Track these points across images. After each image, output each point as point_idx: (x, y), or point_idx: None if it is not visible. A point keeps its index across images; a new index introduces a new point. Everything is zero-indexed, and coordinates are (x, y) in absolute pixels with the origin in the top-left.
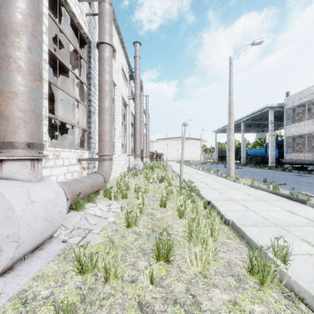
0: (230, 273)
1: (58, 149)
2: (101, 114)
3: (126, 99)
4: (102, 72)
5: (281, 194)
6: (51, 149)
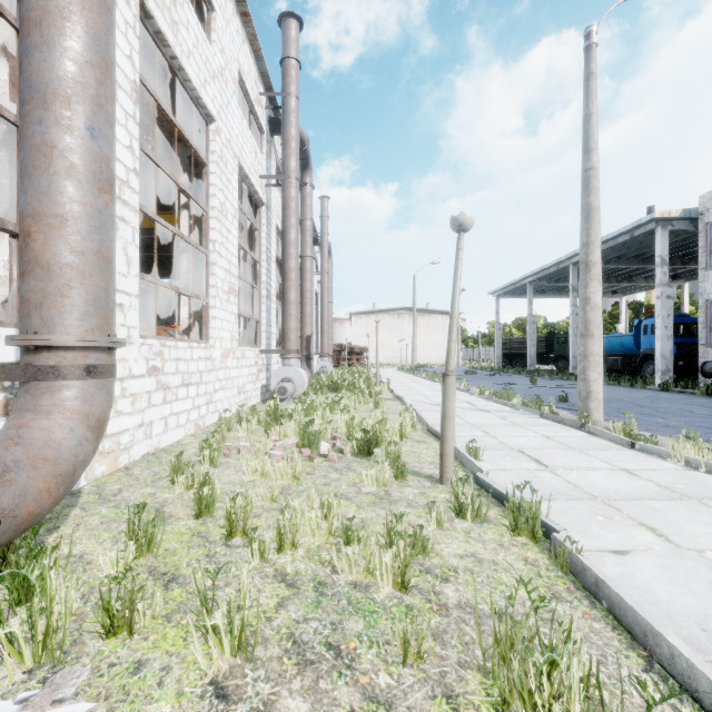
0: None
1: None
2: (29, 118)
3: (257, 183)
4: None
5: None
6: None
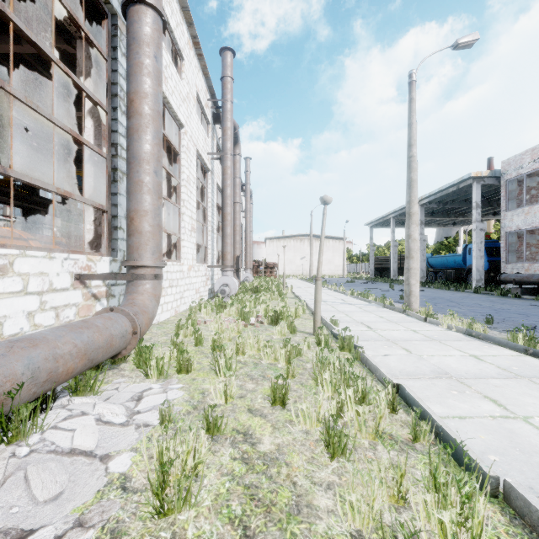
0: None
1: (6, 252)
2: (133, 170)
3: (206, 158)
4: (134, 71)
5: None
6: None
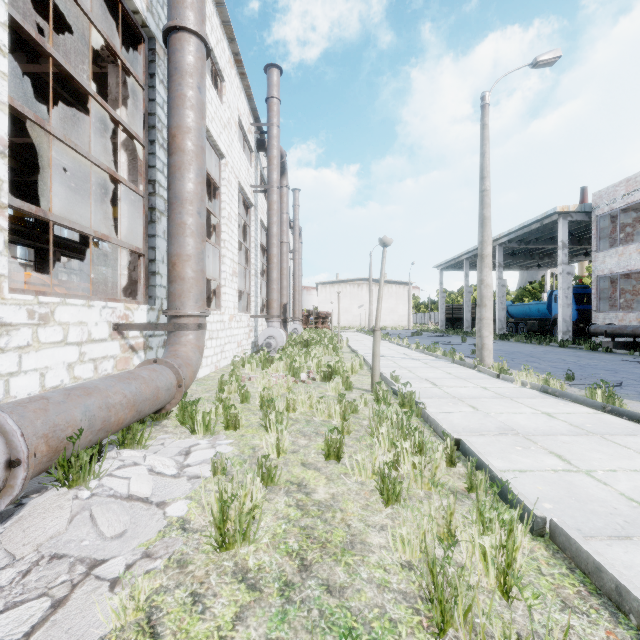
0: None
1: (47, 300)
2: (175, 211)
3: (248, 192)
4: (176, 104)
5: (634, 414)
6: (22, 298)
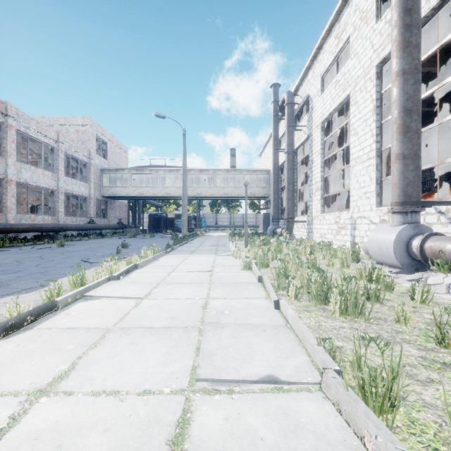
0: None
1: None
2: None
3: None
4: None
5: None
6: None
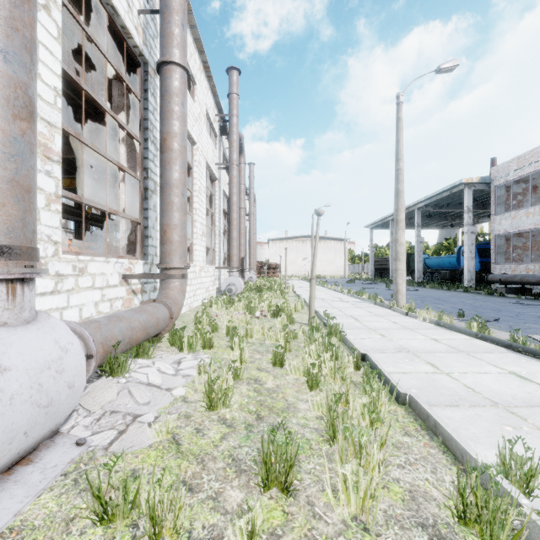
0: (417, 518)
1: (83, 258)
2: (166, 193)
3: (214, 168)
4: (167, 116)
5: (495, 339)
6: (69, 257)
